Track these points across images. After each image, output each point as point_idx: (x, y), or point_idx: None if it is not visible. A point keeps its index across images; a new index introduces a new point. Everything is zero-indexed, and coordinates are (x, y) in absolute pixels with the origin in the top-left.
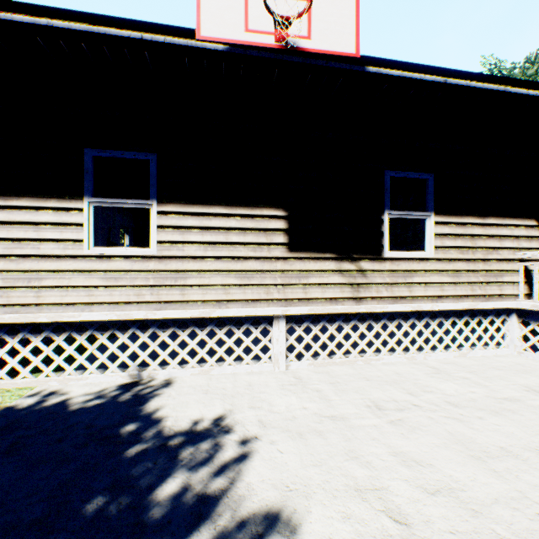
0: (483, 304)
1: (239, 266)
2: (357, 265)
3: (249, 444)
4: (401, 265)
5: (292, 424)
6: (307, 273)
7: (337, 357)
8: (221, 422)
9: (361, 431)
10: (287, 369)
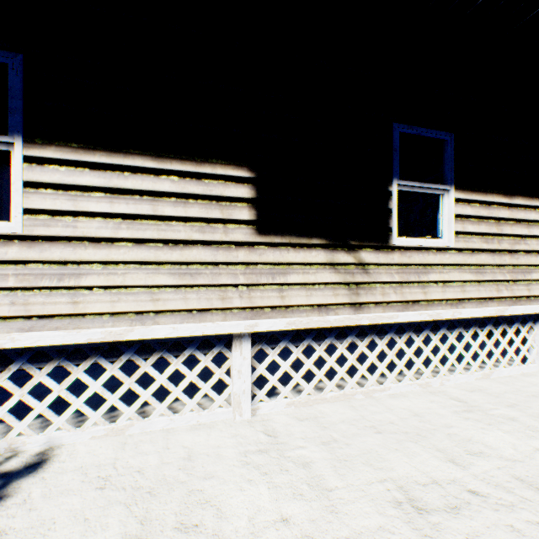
0: (513, 309)
1: (176, 256)
2: (356, 256)
3: None
4: (413, 257)
5: None
6: (285, 267)
7: (327, 390)
8: None
9: None
10: (255, 414)
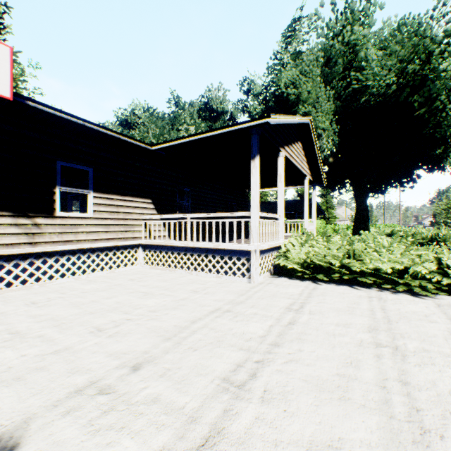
0: (123, 242)
1: None
2: (33, 221)
3: None
4: (70, 221)
5: None
6: None
7: (15, 285)
8: None
9: (14, 314)
10: None
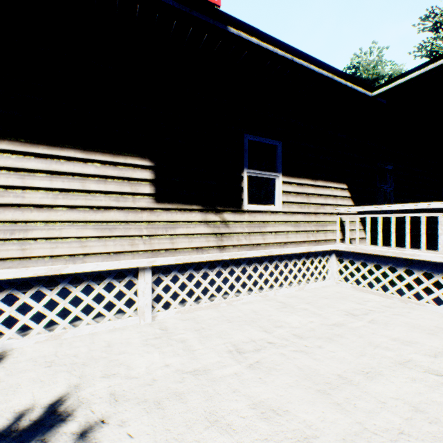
0: (315, 247)
1: (99, 216)
2: (221, 217)
3: (91, 434)
4: (257, 217)
5: (151, 390)
6: (175, 224)
7: (203, 302)
8: (58, 407)
9: (223, 384)
10: (154, 320)
